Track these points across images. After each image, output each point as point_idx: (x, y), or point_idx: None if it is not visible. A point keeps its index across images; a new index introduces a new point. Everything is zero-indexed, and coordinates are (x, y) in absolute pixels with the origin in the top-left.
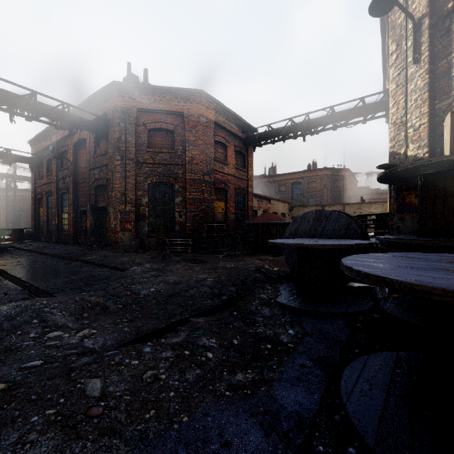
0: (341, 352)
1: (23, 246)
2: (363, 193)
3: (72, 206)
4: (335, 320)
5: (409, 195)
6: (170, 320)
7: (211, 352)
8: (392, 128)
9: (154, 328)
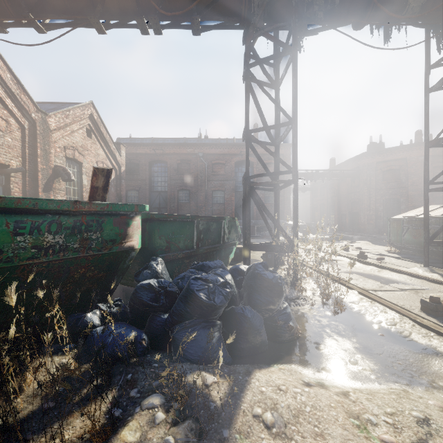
0: None
1: None
2: None
3: (336, 212)
4: None
5: None
6: None
7: None
8: None
9: None
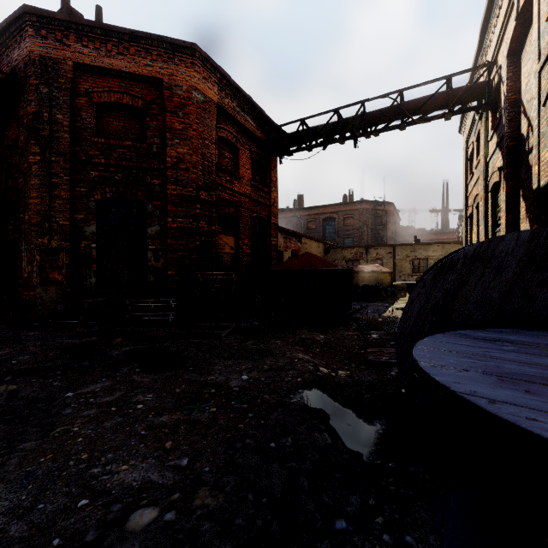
0: None
1: None
2: (406, 233)
3: None
4: None
5: None
6: None
7: None
8: None
9: None
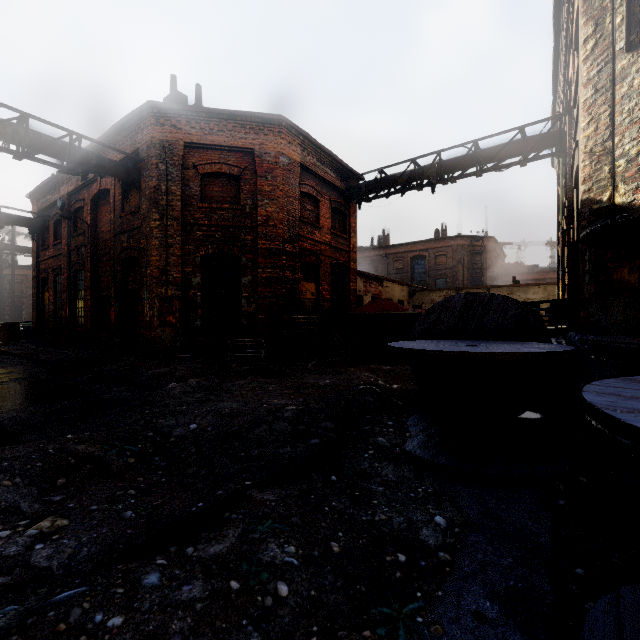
0: (551, 578)
1: (14, 349)
2: (513, 272)
3: (89, 290)
4: (518, 493)
5: (619, 268)
6: (215, 491)
7: (286, 580)
8: (587, 160)
9: (183, 509)
